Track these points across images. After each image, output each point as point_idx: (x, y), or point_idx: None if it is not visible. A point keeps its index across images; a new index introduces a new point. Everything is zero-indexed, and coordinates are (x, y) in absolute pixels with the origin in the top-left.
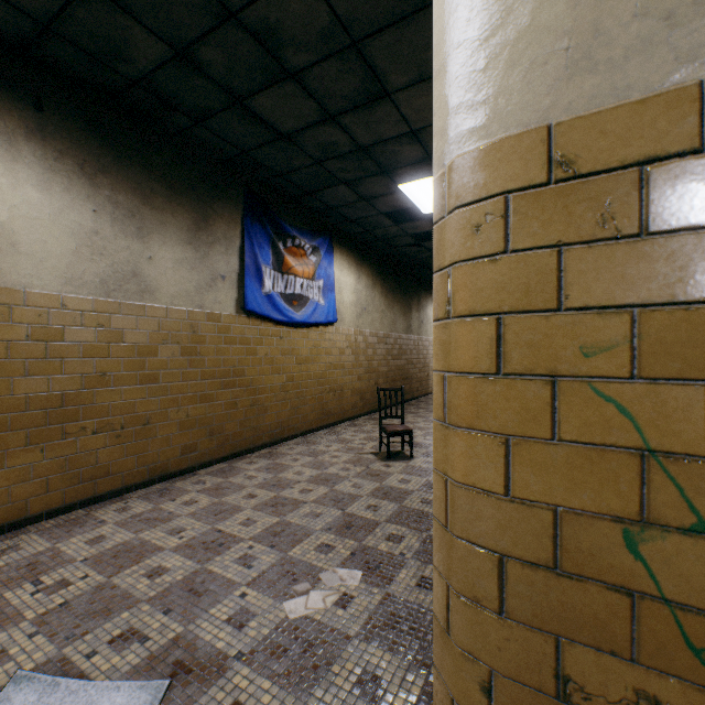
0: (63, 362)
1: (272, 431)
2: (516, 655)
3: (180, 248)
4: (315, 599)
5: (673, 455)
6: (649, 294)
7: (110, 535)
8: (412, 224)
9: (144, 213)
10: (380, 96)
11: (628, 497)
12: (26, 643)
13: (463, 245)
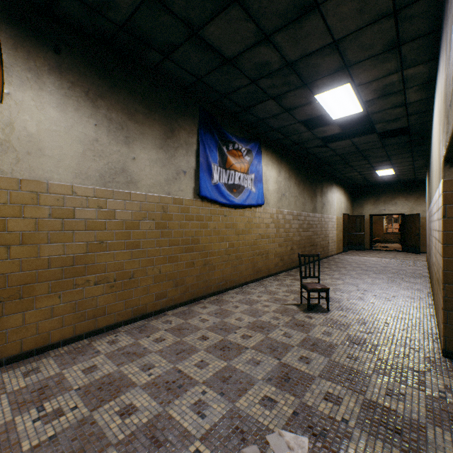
0: (74, 234)
1: (218, 283)
2: None
3: (154, 151)
4: None
5: None
6: None
7: (100, 366)
8: (322, 129)
9: (130, 126)
10: (310, 8)
11: None
12: None
13: None
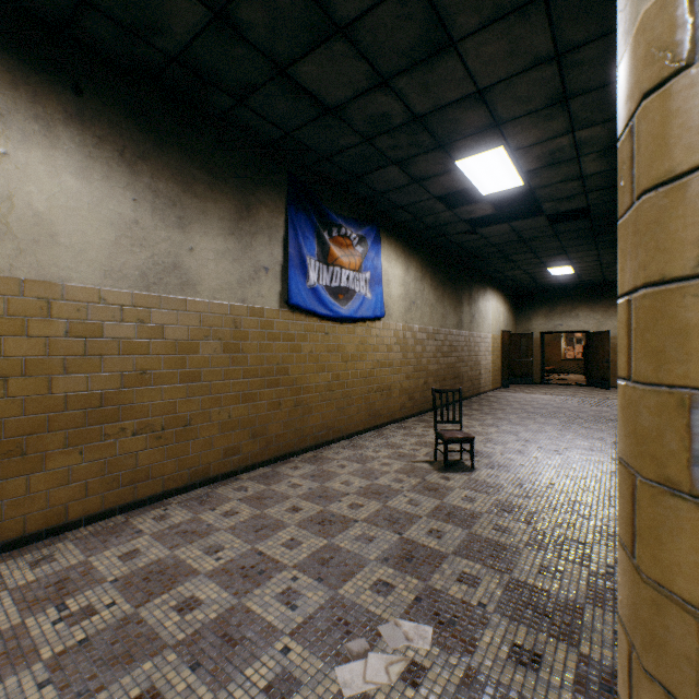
0: (102, 360)
1: (317, 433)
2: None
3: (221, 238)
4: (375, 668)
5: None
6: None
7: (145, 550)
8: (468, 207)
9: (185, 201)
10: (443, 47)
11: None
12: (34, 697)
13: None
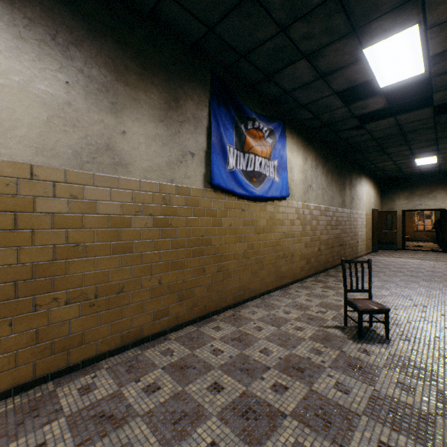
0: (33, 233)
1: (235, 293)
2: None
3: (152, 125)
4: None
5: None
6: None
7: (51, 446)
8: (362, 102)
9: (118, 88)
10: None
11: None
12: None
13: None
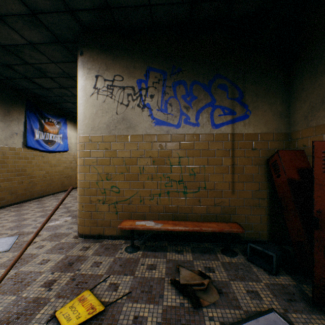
0: None
1: (39, 192)
2: (86, 200)
3: None
4: (57, 222)
5: (100, 173)
6: (99, 156)
7: None
8: None
9: None
10: None
11: (97, 178)
12: None
13: (80, 148)
